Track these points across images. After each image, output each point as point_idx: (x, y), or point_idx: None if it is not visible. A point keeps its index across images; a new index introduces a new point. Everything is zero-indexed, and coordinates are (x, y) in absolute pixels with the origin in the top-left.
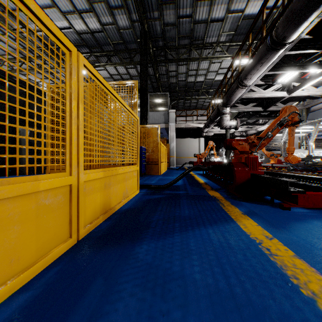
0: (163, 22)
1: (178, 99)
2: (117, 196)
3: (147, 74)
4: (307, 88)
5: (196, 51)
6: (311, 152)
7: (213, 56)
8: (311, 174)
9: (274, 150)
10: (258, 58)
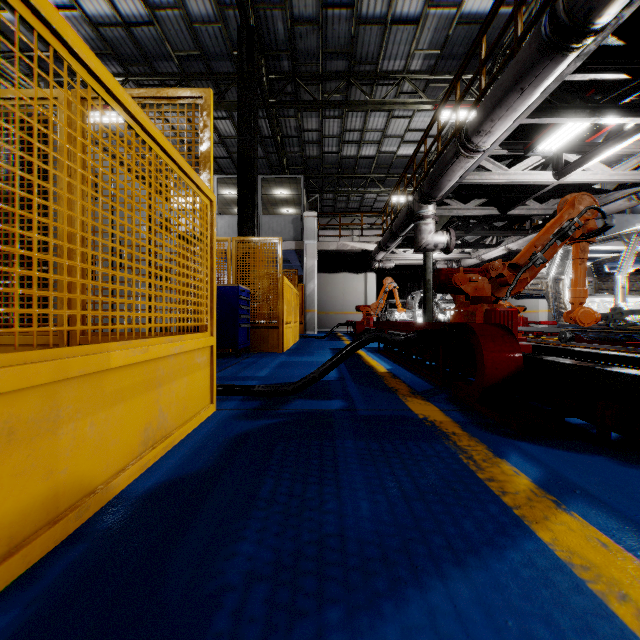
0: (291, 16)
1: (324, 192)
2: (110, 452)
3: (255, 126)
4: (592, 168)
5: (361, 88)
6: (621, 300)
7: (396, 100)
8: (619, 350)
9: (528, 296)
10: (514, 77)
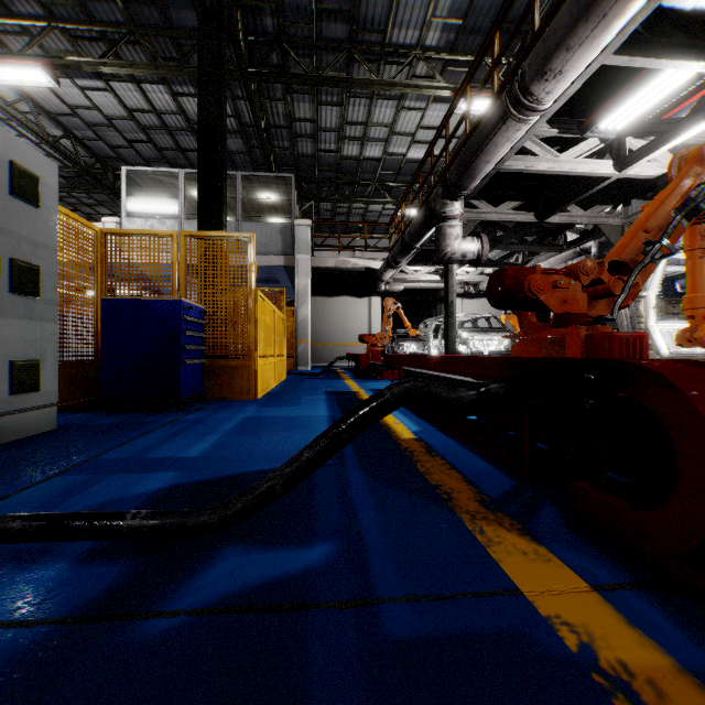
0: None
1: (320, 199)
2: None
3: (223, 87)
4: (660, 159)
5: (366, 63)
6: None
7: (409, 82)
8: None
9: None
10: None
